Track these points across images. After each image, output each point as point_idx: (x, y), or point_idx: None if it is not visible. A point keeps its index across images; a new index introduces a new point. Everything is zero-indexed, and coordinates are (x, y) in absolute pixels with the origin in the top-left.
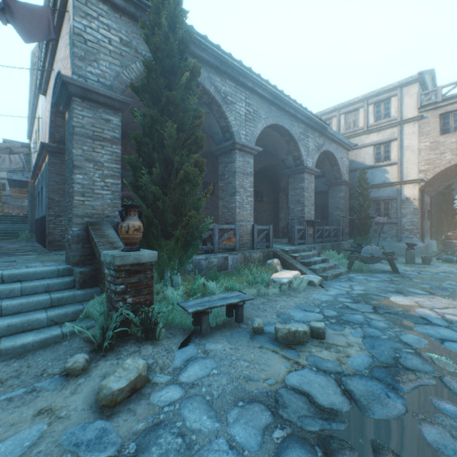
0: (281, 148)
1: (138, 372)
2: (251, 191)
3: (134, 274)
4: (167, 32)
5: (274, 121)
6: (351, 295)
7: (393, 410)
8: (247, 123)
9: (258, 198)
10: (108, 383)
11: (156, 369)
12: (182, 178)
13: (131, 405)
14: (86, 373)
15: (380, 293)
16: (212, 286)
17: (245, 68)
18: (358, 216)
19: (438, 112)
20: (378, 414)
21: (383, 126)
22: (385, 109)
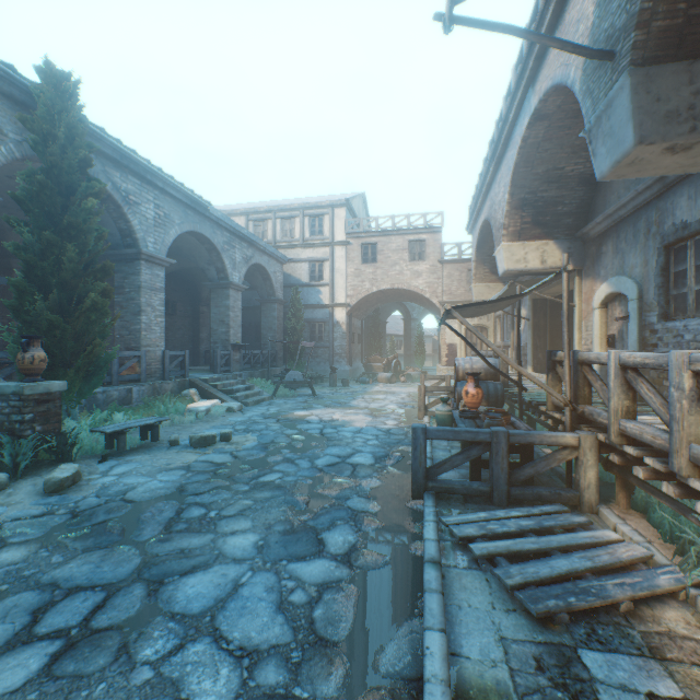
0: (202, 255)
1: (77, 469)
2: (162, 309)
3: (44, 403)
4: (64, 144)
5: (192, 227)
6: (265, 414)
7: (257, 457)
8: (157, 229)
9: (170, 311)
10: (55, 475)
11: (84, 474)
12: (89, 306)
13: (75, 489)
14: (11, 487)
15: (290, 410)
16: (119, 419)
17: (155, 167)
18: (292, 338)
19: (360, 241)
20: (249, 459)
21: (318, 243)
22: (320, 225)
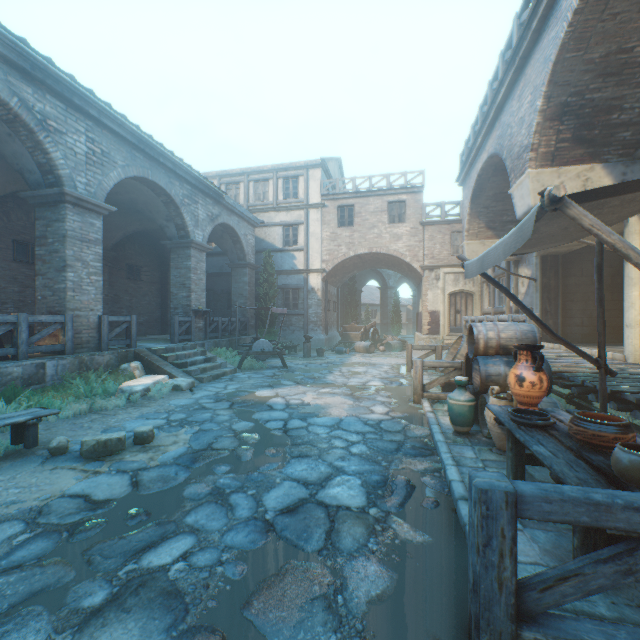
0: (159, 210)
1: None
2: (98, 266)
3: None
4: None
5: (141, 172)
6: (219, 395)
7: (171, 483)
8: (90, 168)
9: (134, 276)
10: None
11: None
12: None
13: None
14: None
15: (251, 389)
16: None
17: (84, 88)
18: (264, 305)
19: (337, 204)
20: (155, 490)
21: (292, 206)
22: (294, 188)
